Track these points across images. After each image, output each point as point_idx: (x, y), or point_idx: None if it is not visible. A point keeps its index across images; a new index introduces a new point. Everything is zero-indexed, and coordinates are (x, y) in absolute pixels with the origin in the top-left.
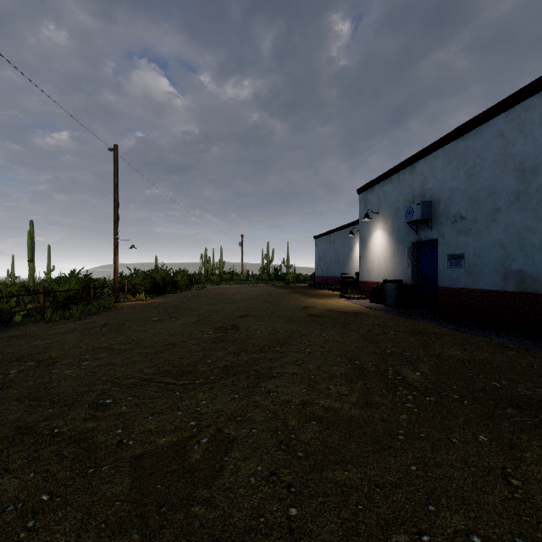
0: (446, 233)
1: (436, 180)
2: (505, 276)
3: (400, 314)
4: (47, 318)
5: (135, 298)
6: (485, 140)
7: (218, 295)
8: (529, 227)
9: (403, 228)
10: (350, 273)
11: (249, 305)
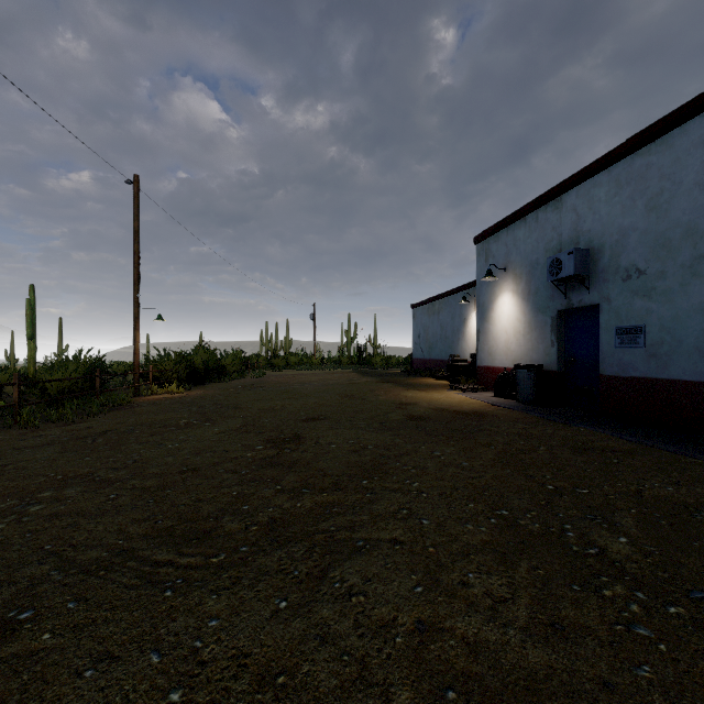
0: (614, 295)
1: (597, 218)
2: None
3: (544, 416)
4: (21, 421)
5: (163, 390)
6: (680, 152)
7: (280, 385)
8: None
9: (544, 289)
10: (461, 354)
11: (321, 401)
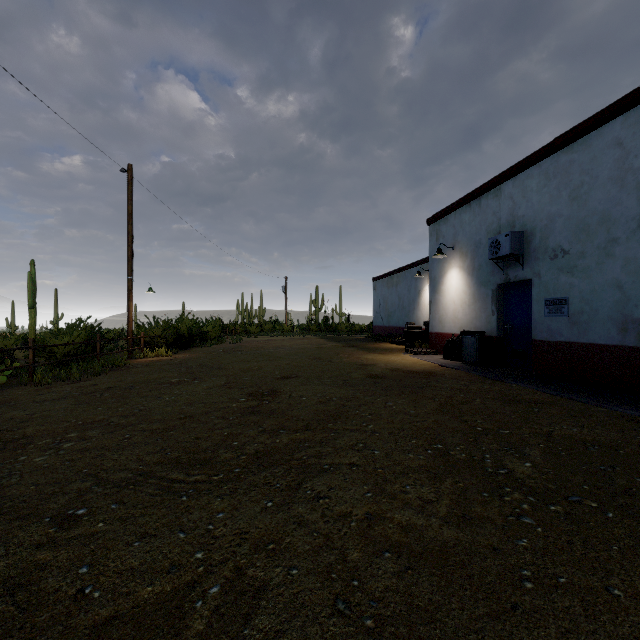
0: (543, 271)
1: (529, 205)
2: (623, 326)
3: (484, 375)
4: (36, 379)
5: (153, 353)
6: (596, 151)
7: (256, 349)
8: None
9: (486, 266)
10: (416, 322)
11: (293, 362)
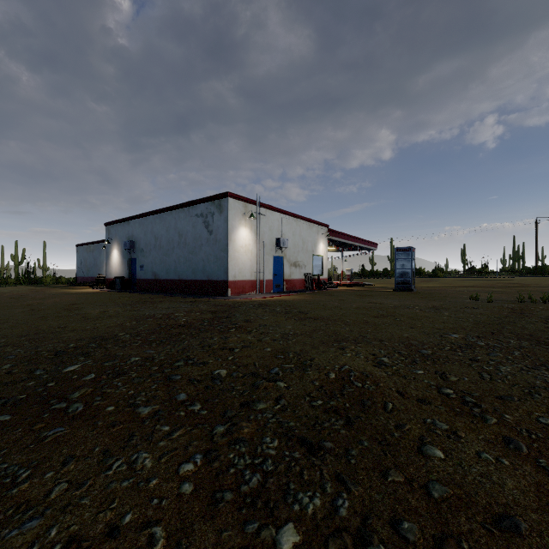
0: (139, 256)
1: (136, 232)
2: (153, 274)
3: (117, 291)
4: None
5: None
6: (149, 222)
7: None
8: (157, 257)
9: (126, 251)
10: (105, 274)
11: (21, 293)
